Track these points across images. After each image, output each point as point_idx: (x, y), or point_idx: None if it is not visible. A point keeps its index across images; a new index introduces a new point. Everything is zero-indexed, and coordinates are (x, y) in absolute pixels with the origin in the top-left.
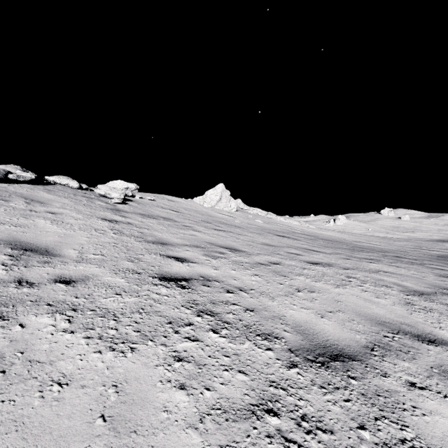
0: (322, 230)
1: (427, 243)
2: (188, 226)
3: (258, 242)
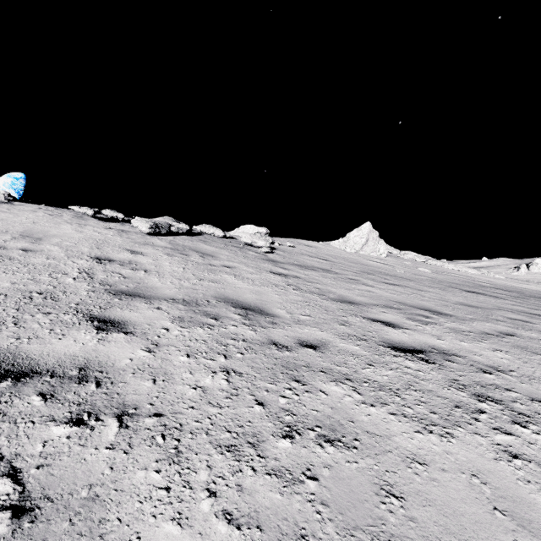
0: (519, 282)
1: None
2: (354, 279)
3: (452, 301)
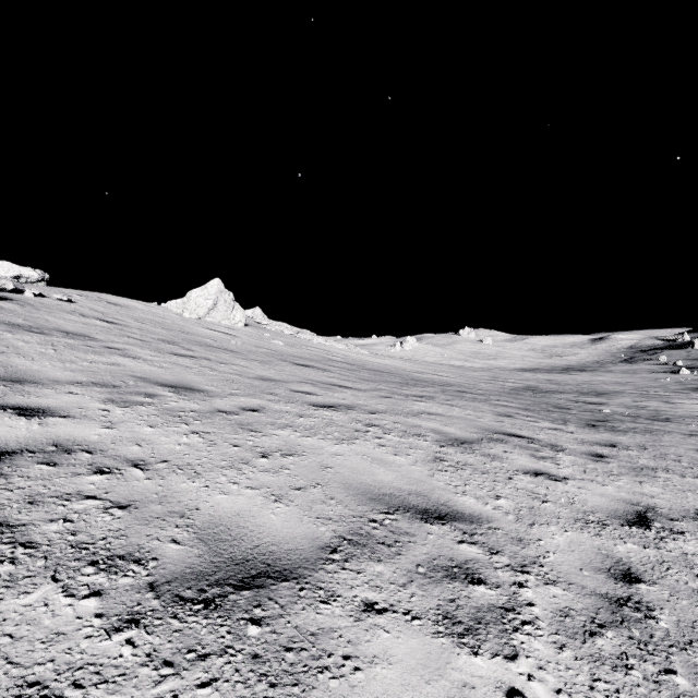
0: (377, 357)
1: (506, 373)
2: (117, 348)
3: (251, 375)
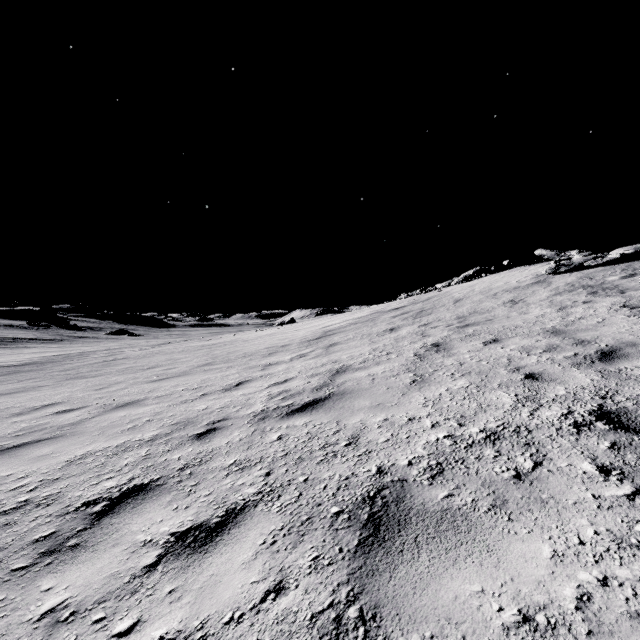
0: None
1: None
2: (589, 302)
3: (574, 327)
